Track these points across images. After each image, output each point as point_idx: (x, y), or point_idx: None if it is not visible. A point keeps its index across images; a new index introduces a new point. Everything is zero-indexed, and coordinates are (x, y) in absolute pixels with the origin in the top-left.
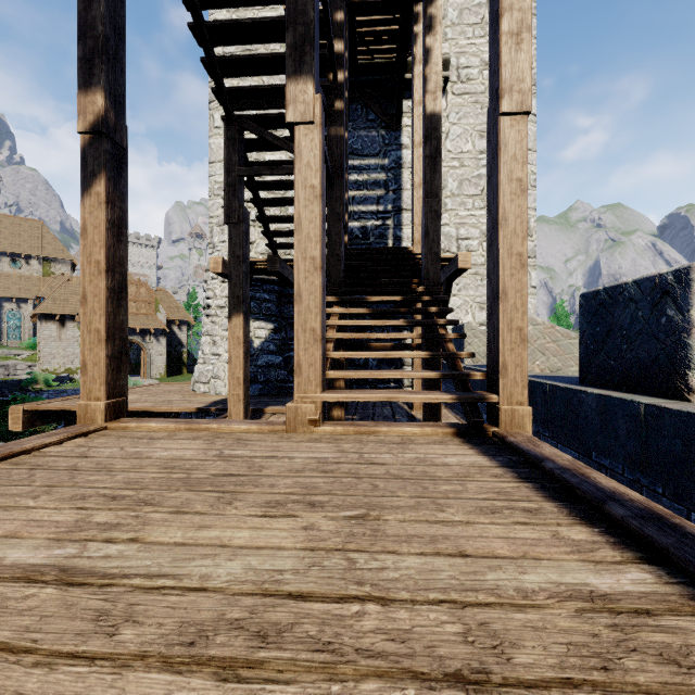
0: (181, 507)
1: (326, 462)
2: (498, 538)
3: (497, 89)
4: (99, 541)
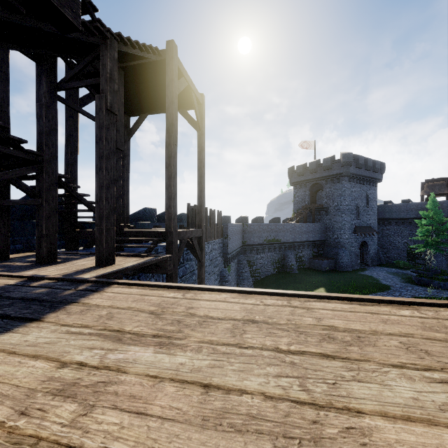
0: None
1: None
2: None
3: (78, 147)
4: None
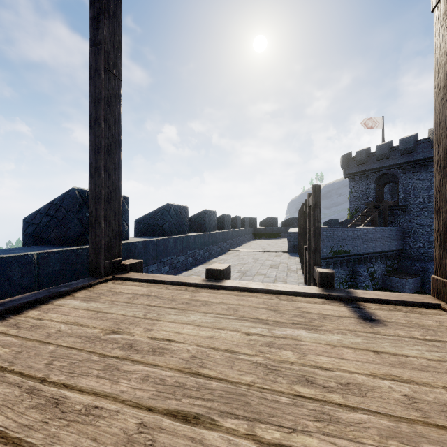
0: (232, 359)
1: (5, 446)
2: (69, 315)
3: None
4: (268, 336)
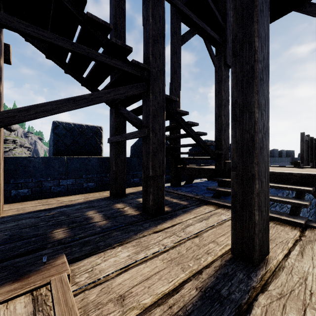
0: None
1: None
2: None
3: (180, 83)
4: None
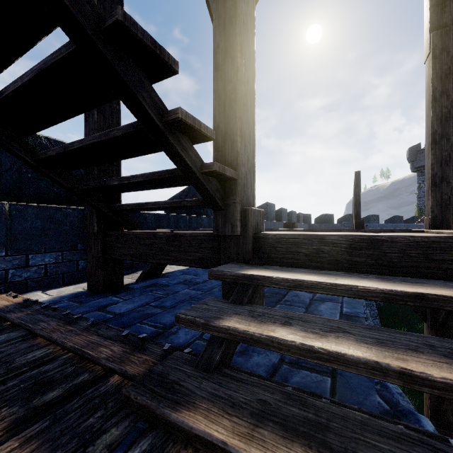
0: None
1: None
2: None
3: None
4: None
